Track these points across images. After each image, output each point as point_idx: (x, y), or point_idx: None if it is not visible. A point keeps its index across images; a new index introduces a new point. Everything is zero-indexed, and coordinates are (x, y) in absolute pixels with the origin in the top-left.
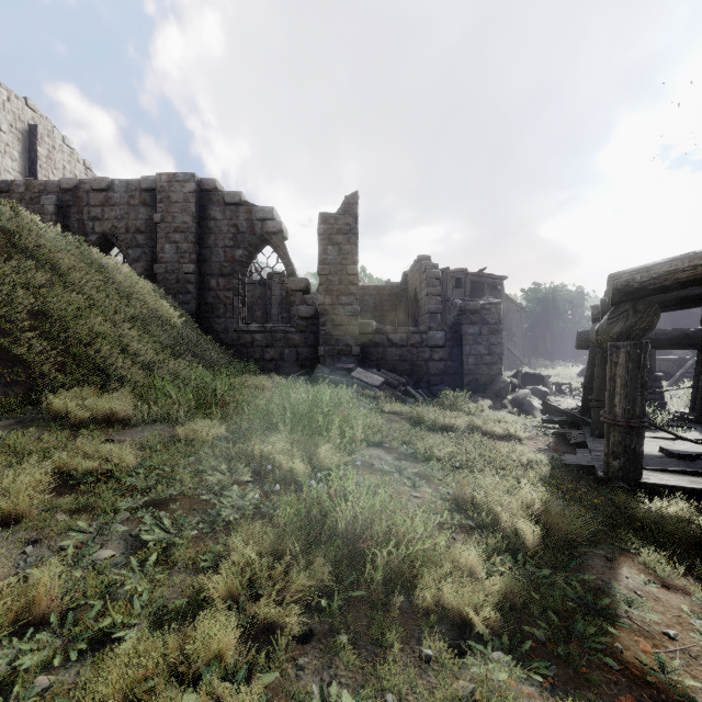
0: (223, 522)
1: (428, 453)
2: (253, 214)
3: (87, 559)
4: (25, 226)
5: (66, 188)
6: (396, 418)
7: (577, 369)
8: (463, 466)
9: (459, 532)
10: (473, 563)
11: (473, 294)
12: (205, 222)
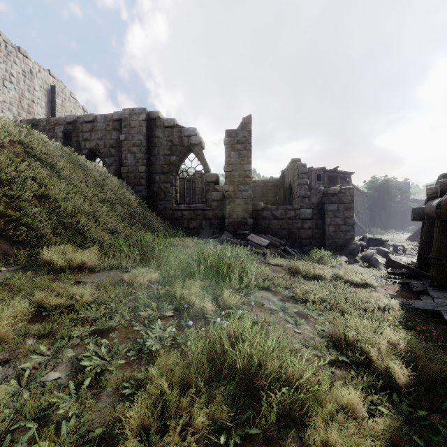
0: (148, 350)
1: (305, 297)
2: (182, 133)
3: (36, 381)
4: (35, 140)
5: (69, 121)
6: (279, 269)
7: (405, 235)
8: (333, 308)
9: (336, 366)
10: (354, 401)
11: (329, 184)
12: (152, 139)
